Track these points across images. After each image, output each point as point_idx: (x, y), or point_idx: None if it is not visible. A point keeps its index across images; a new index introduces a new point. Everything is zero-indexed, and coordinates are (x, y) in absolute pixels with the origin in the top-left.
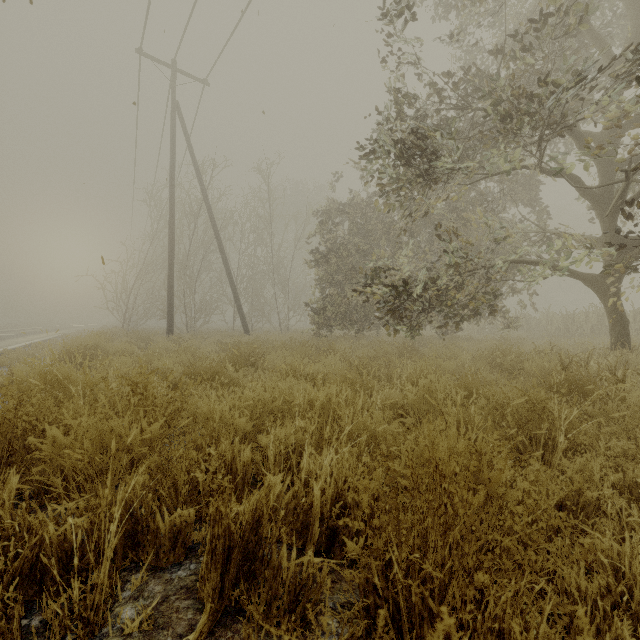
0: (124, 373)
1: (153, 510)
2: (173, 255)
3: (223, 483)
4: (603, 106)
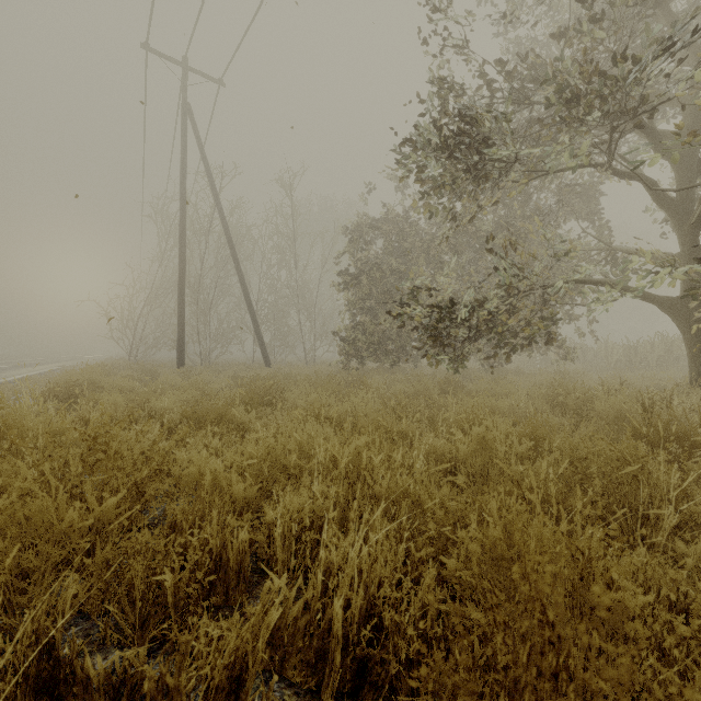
0: (111, 415)
1: (80, 649)
2: (184, 277)
3: (170, 635)
4: (681, 100)
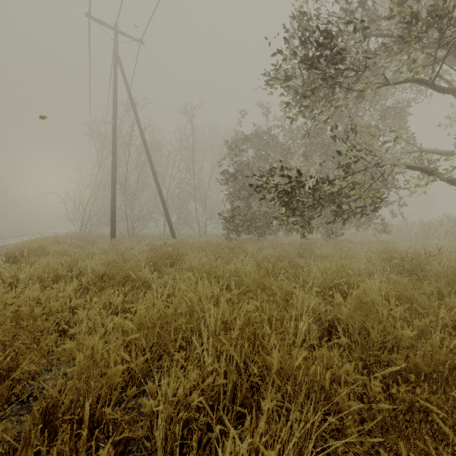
0: (38, 275)
1: None
2: (115, 176)
3: None
4: None
